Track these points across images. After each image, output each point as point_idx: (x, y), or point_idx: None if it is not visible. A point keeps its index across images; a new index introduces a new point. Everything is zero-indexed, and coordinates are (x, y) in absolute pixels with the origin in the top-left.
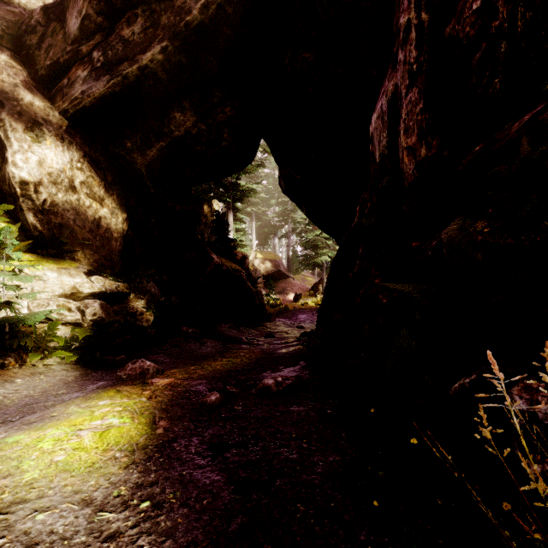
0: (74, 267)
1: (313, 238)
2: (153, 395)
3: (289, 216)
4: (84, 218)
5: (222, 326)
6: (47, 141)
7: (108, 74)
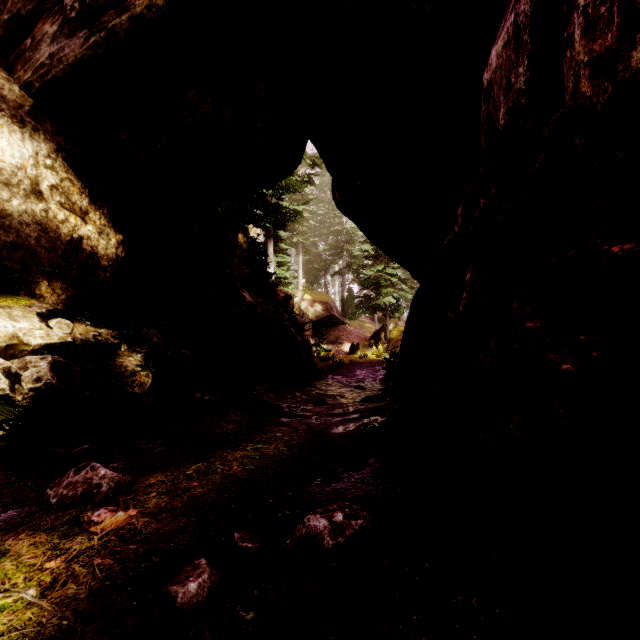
0: (23, 305)
1: (374, 274)
2: (64, 573)
3: (344, 248)
4: (54, 237)
5: (255, 389)
6: None
7: (86, 27)
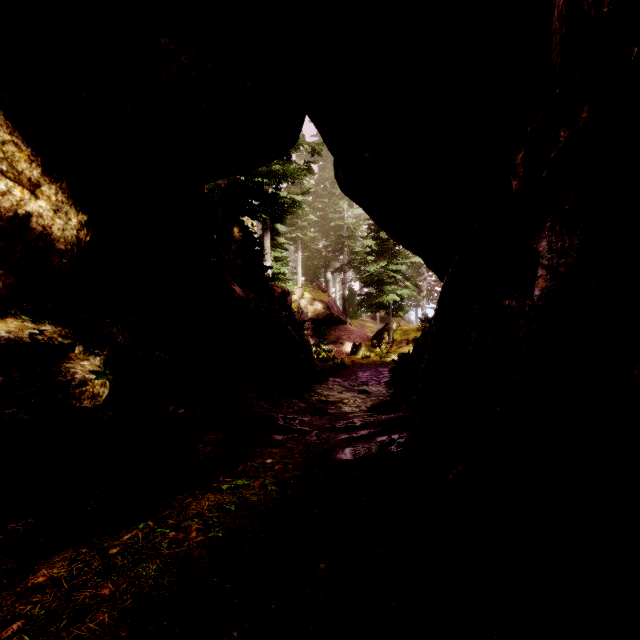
0: None
1: (377, 271)
2: None
3: (345, 244)
4: None
5: (245, 396)
6: None
7: None
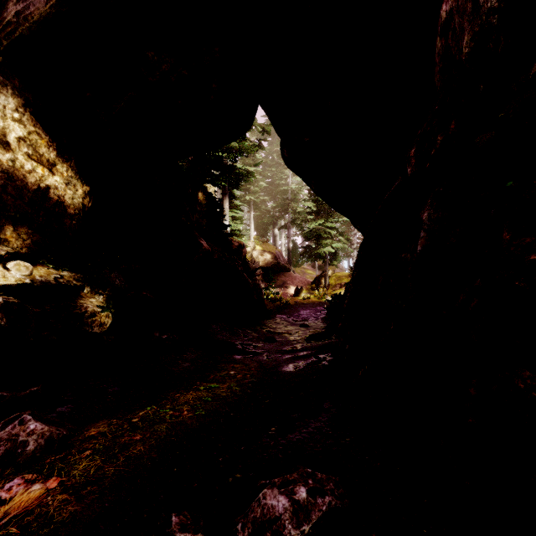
0: None
1: (316, 227)
2: None
3: (289, 205)
4: (21, 186)
5: (211, 327)
6: None
7: None
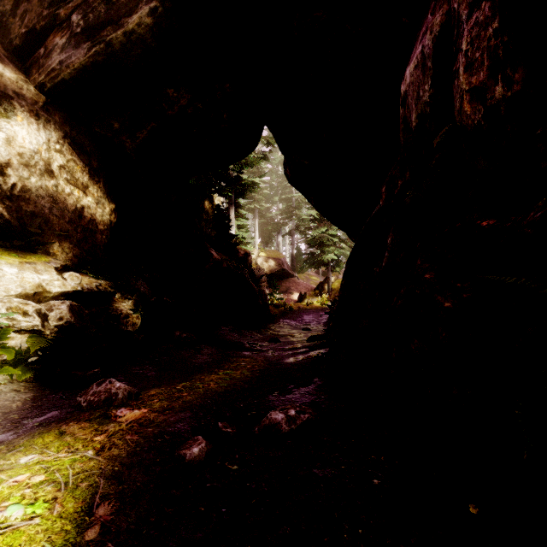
0: (44, 262)
1: (319, 235)
2: (108, 443)
3: (293, 213)
4: (63, 207)
5: (221, 329)
6: (18, 117)
7: (89, 40)
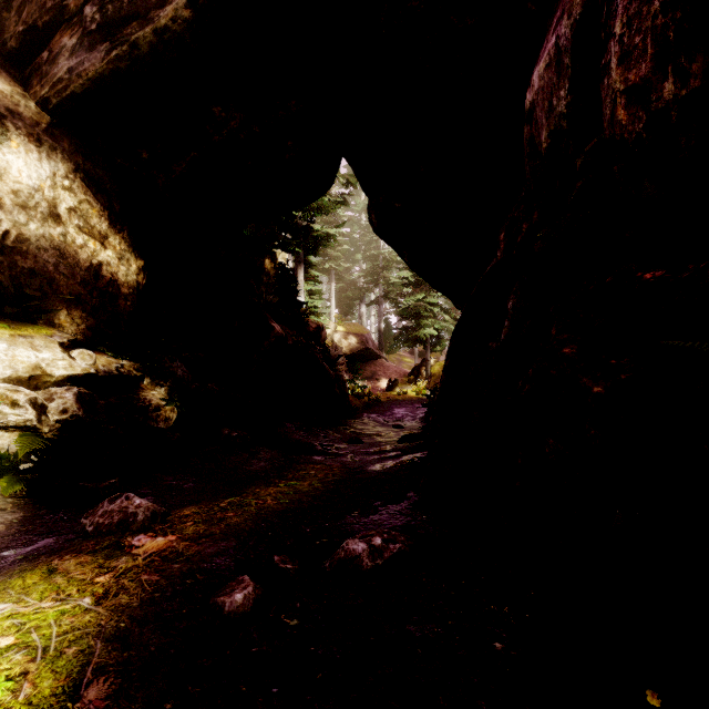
0: (44, 335)
1: (414, 304)
2: (114, 586)
3: (381, 275)
4: (73, 263)
5: (285, 426)
6: (12, 142)
7: (107, 40)
